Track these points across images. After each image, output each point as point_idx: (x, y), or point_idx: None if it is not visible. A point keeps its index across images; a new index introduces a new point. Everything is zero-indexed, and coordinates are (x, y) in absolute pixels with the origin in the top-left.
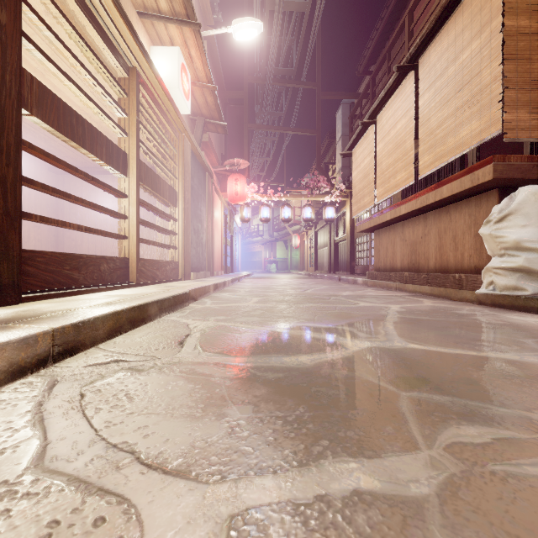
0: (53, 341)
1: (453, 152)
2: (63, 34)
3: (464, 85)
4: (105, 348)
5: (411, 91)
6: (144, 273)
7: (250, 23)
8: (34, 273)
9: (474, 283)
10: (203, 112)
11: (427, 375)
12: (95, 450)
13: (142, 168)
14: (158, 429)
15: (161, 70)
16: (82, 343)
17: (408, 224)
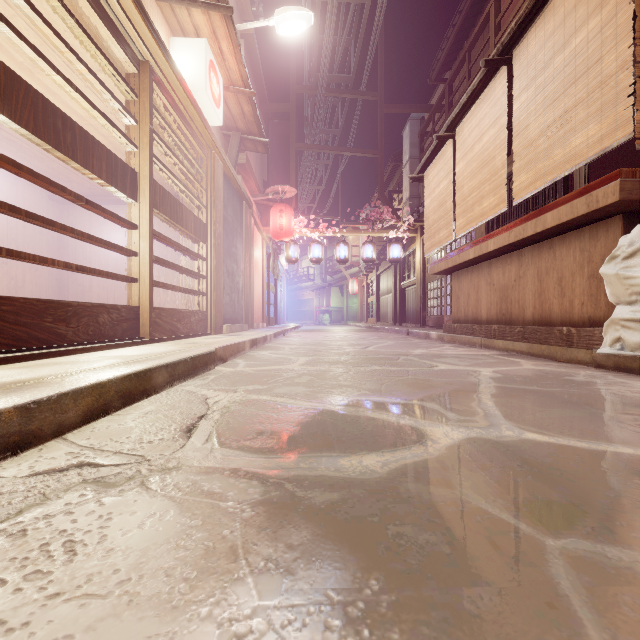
0: None
1: (561, 168)
2: (52, 16)
3: (577, 78)
4: (74, 440)
5: (502, 92)
6: (159, 326)
7: (298, 14)
8: None
9: (589, 340)
10: (239, 125)
11: (575, 496)
12: None
13: (157, 191)
14: None
15: (184, 68)
16: (37, 433)
17: (496, 263)
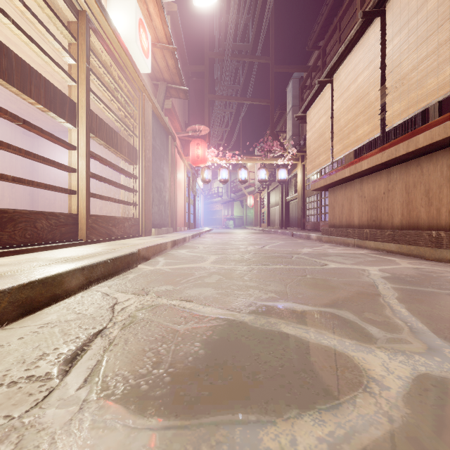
0: None
1: (435, 94)
2: None
3: None
4: None
5: (376, 39)
6: (96, 230)
7: None
8: None
9: None
10: (165, 76)
11: None
12: None
13: (94, 119)
14: None
15: (118, 24)
16: None
17: (367, 180)
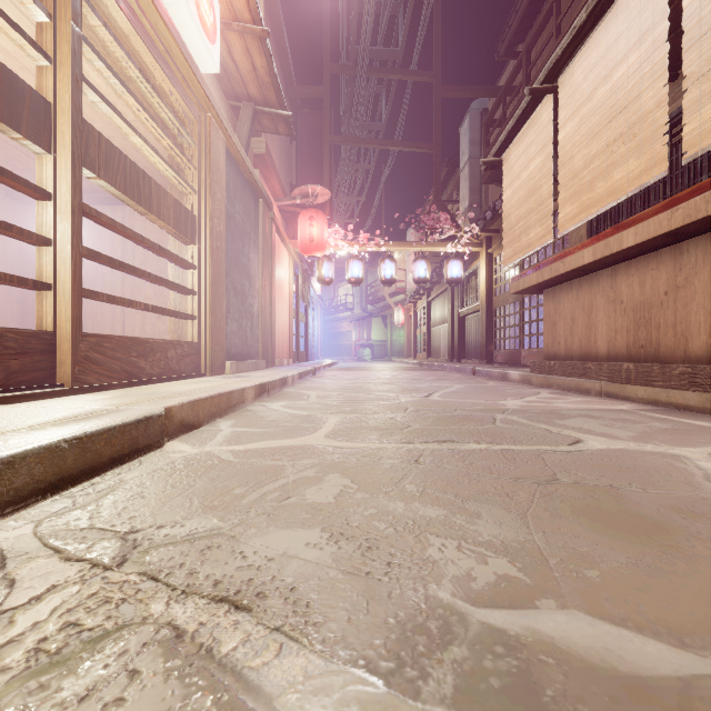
0: None
1: None
2: None
3: None
4: None
5: None
6: (98, 365)
7: None
8: None
9: None
10: (251, 91)
11: None
12: None
13: (93, 142)
14: None
15: None
16: None
17: (627, 269)
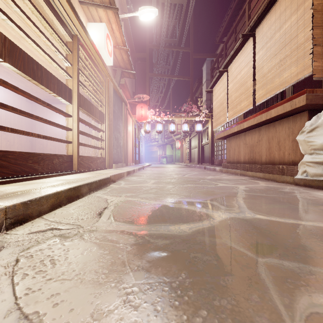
0: (6, 215)
1: (278, 88)
2: (30, 13)
3: (286, 44)
4: (47, 218)
5: (251, 50)
6: (82, 165)
7: (150, 10)
8: (7, 165)
9: (292, 171)
10: (121, 65)
11: (274, 242)
12: (7, 322)
13: (81, 98)
14: (66, 297)
15: (94, 37)
16: (30, 215)
17: (248, 133)
